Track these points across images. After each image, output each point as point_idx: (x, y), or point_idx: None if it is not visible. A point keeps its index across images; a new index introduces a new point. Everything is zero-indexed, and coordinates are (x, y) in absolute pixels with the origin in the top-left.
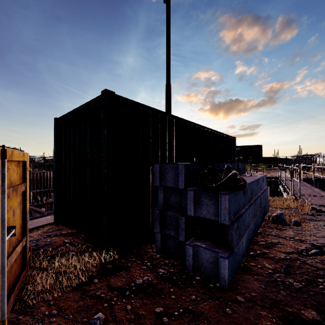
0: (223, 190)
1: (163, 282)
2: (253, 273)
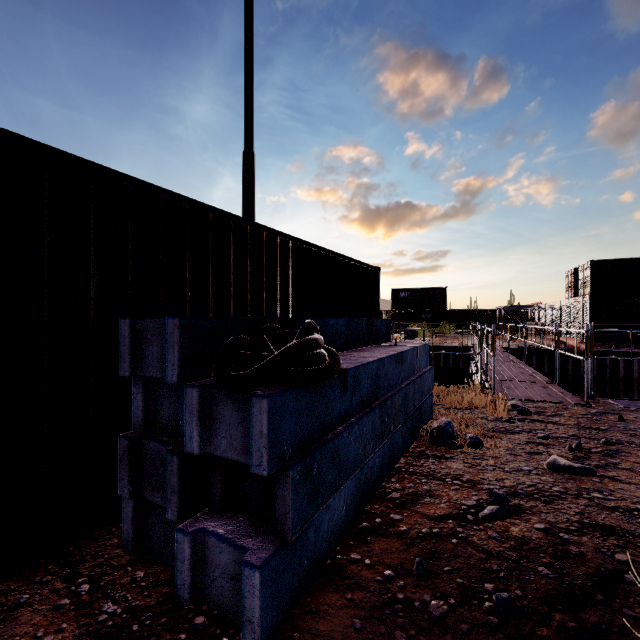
0: (268, 385)
1: None
2: (348, 584)
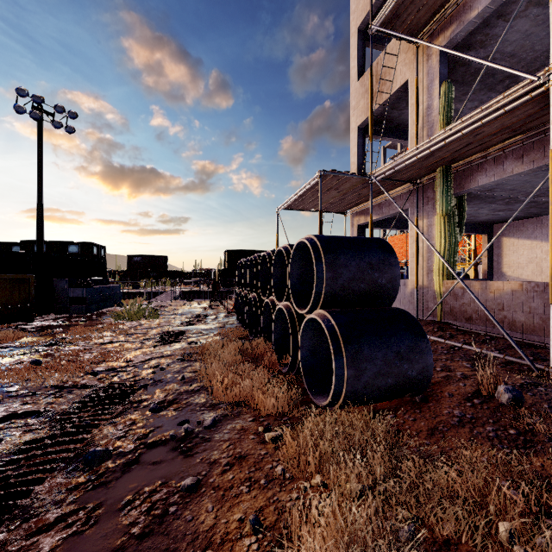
0: (84, 287)
1: (61, 318)
2: (96, 313)
